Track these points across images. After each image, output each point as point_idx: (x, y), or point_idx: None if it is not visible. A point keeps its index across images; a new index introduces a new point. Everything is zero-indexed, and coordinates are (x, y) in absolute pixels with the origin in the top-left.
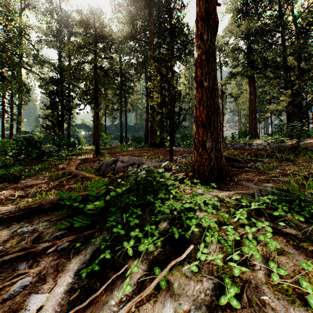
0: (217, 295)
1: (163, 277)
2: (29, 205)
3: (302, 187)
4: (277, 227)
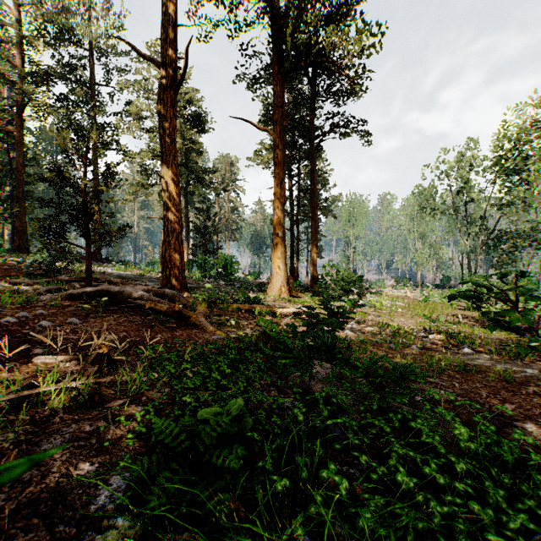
0: None
1: None
2: (272, 310)
3: None
4: None
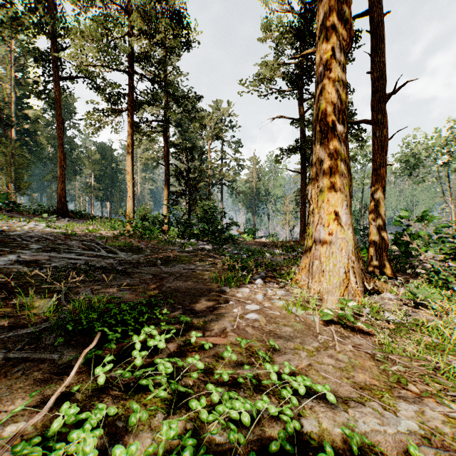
0: (310, 396)
1: (347, 451)
2: None
3: (12, 310)
4: (167, 352)
